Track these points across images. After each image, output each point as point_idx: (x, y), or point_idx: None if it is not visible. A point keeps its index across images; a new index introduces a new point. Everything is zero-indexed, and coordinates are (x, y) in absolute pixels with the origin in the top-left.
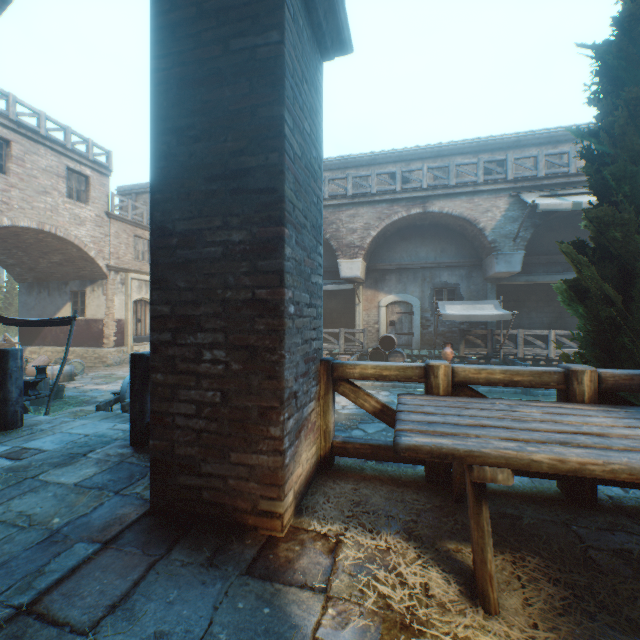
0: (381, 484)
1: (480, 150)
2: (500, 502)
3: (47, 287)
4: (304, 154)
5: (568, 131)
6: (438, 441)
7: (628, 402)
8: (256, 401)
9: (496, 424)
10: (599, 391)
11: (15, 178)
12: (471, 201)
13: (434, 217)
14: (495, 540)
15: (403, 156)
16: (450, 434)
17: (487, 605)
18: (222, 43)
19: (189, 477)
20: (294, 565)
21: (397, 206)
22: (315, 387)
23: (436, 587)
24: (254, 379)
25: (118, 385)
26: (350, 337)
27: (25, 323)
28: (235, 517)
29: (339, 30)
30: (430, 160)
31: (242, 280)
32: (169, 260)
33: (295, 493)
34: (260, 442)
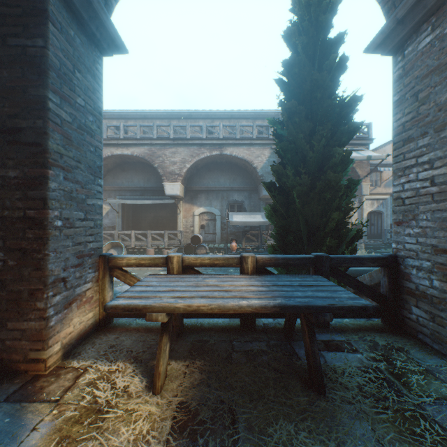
0: (137, 332)
1: (256, 117)
2: (203, 334)
3: None
4: (77, 119)
5: (267, 119)
6: (132, 301)
7: (271, 272)
8: (27, 285)
9: (181, 289)
10: (258, 267)
11: None
12: (249, 149)
13: (228, 158)
14: (185, 355)
15: (209, 115)
16: (146, 297)
17: (155, 390)
18: (1, 38)
19: None
20: (44, 390)
21: (204, 148)
22: (93, 273)
23: (133, 386)
24: (26, 271)
25: None
26: (172, 236)
27: None
28: (11, 366)
29: (112, 39)
30: (227, 120)
31: (17, 203)
32: None
33: (64, 345)
34: (30, 313)
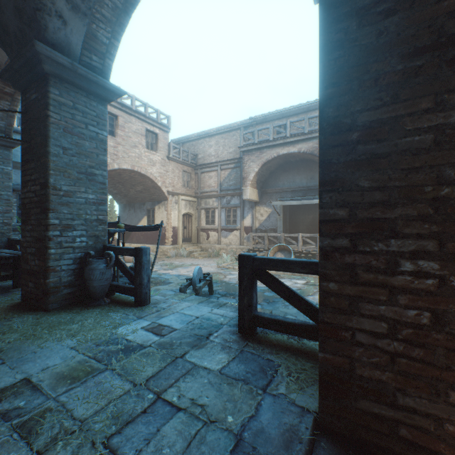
0: None
1: None
2: None
3: (133, 207)
4: None
5: None
6: None
7: None
8: None
9: None
10: None
11: (120, 139)
12: None
13: None
14: None
15: None
16: None
17: None
18: None
19: (376, 405)
20: None
21: None
22: None
23: None
24: None
25: (178, 271)
26: None
27: (131, 229)
28: None
29: None
30: None
31: None
32: (345, 158)
33: None
34: None
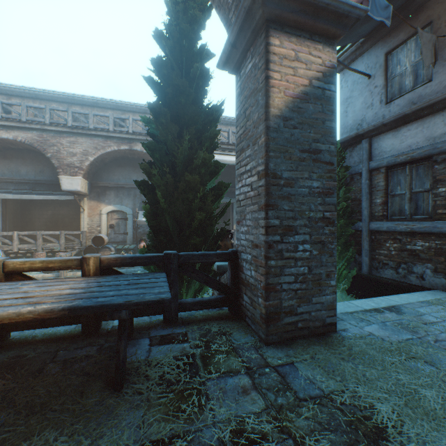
0: None
1: None
2: (27, 348)
3: None
4: None
5: (142, 117)
6: None
7: (119, 272)
8: None
9: None
10: (104, 268)
11: None
12: None
13: (140, 154)
14: None
15: (120, 106)
16: None
17: None
18: None
19: None
20: None
21: (111, 141)
22: None
23: None
24: None
25: None
26: (71, 237)
27: None
28: None
29: None
30: (140, 114)
31: None
32: None
33: None
34: None
